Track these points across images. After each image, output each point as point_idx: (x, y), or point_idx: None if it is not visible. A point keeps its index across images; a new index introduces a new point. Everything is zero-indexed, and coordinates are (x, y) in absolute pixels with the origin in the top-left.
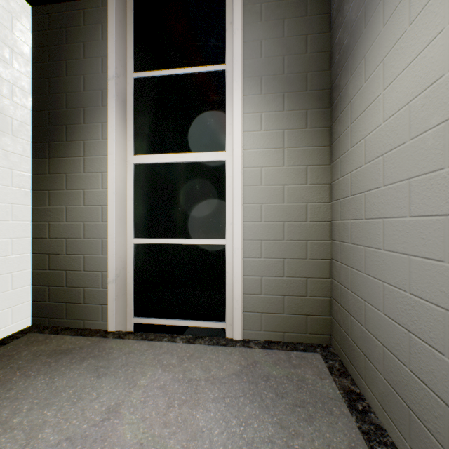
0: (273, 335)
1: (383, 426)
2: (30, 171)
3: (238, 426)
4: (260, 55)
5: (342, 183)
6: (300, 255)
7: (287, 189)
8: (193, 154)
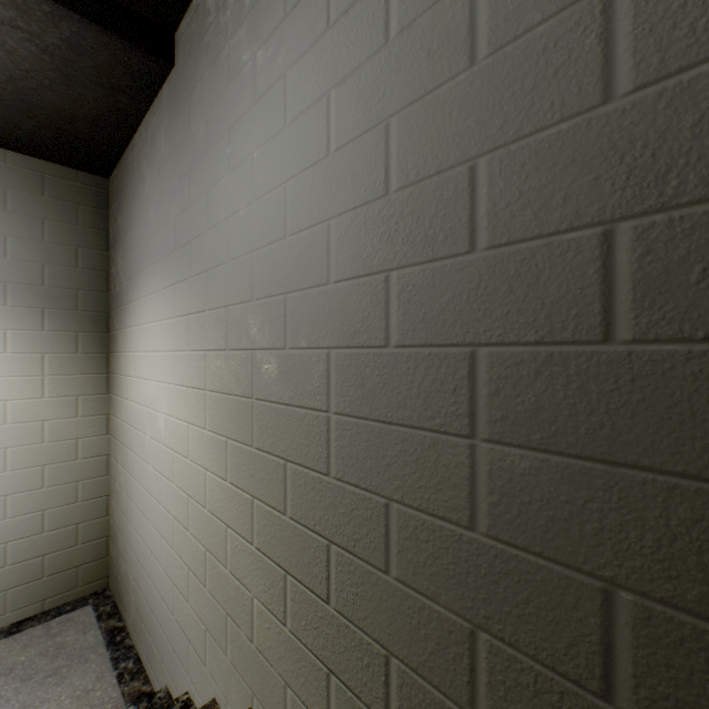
0: (28, 610)
1: (134, 644)
2: None
3: None
4: (5, 254)
5: (117, 424)
6: (69, 500)
7: (51, 425)
8: None
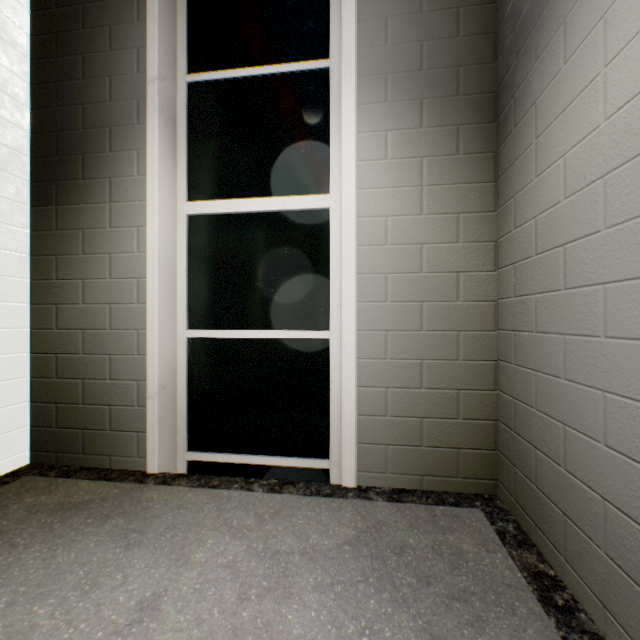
0: (406, 480)
1: (604, 637)
2: (28, 226)
3: (359, 635)
4: (385, 41)
5: (519, 237)
6: (448, 354)
7: (428, 250)
8: (279, 199)
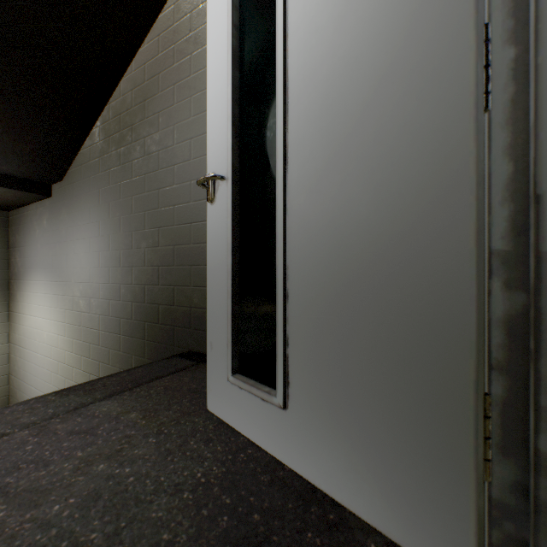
0: None
1: None
2: None
3: None
4: None
5: (16, 337)
6: None
7: None
8: None
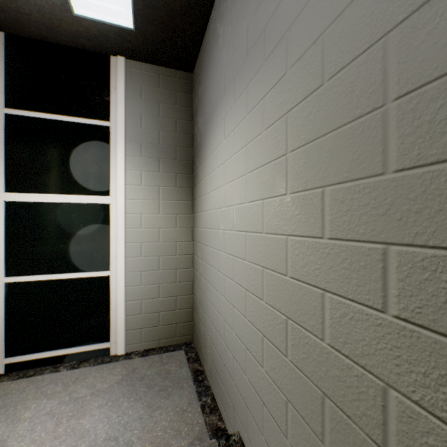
0: (151, 344)
1: (210, 385)
2: None
3: (118, 417)
4: (141, 126)
5: (197, 232)
6: (172, 280)
7: (162, 231)
8: (77, 196)
